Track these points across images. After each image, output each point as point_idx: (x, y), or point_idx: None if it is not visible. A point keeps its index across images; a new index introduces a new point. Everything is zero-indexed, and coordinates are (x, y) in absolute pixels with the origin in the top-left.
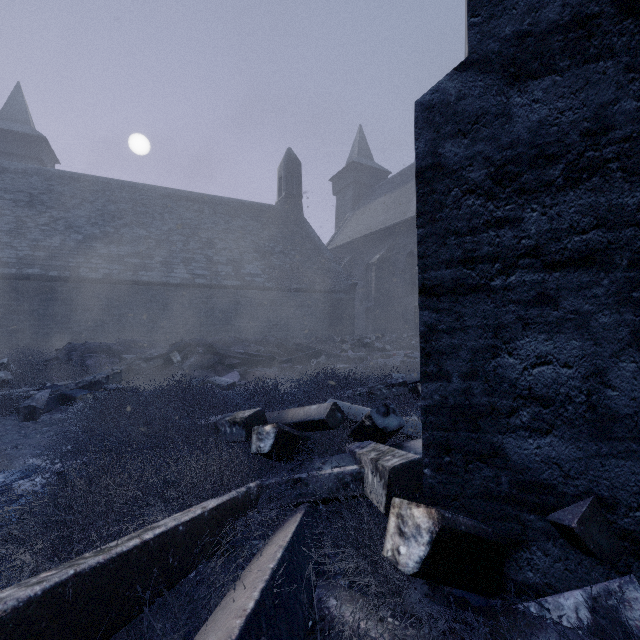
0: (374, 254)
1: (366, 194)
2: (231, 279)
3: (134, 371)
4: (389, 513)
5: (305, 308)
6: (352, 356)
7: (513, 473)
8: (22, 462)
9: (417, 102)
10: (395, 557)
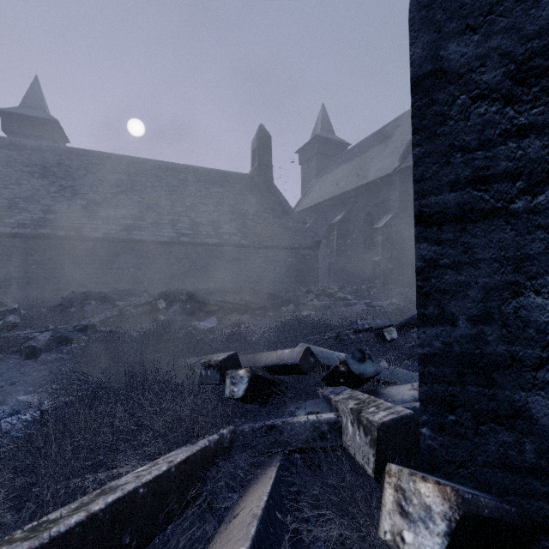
0: (335, 215)
1: (328, 163)
2: (211, 237)
3: (125, 316)
4: (383, 482)
5: (275, 263)
6: (317, 304)
7: (542, 440)
8: (14, 399)
9: (412, 1)
10: (397, 544)
